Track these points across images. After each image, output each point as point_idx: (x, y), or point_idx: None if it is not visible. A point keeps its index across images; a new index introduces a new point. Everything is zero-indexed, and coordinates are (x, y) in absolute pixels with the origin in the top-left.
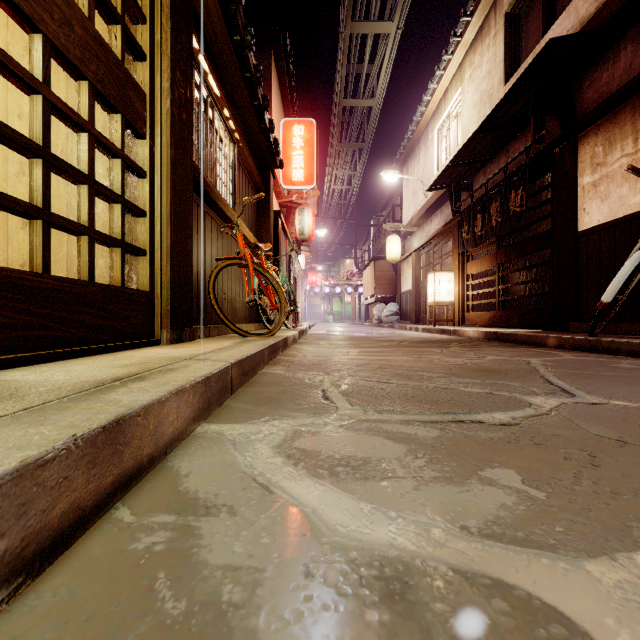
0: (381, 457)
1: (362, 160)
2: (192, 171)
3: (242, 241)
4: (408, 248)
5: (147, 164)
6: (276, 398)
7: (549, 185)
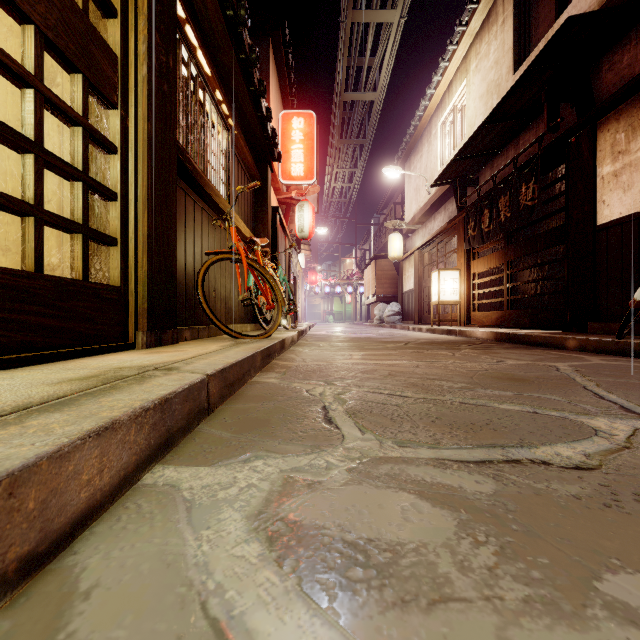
0: (420, 542)
1: (363, 157)
2: (176, 152)
3: (235, 234)
4: (410, 246)
5: (118, 138)
6: (264, 420)
7: (563, 177)
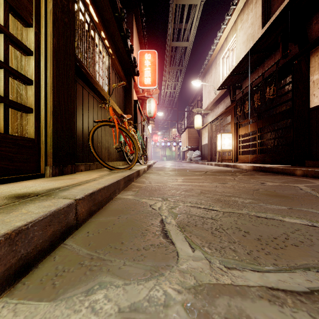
0: None
1: (181, 76)
2: (74, 60)
3: (112, 111)
4: (205, 122)
5: (33, 45)
6: (117, 234)
7: (290, 82)
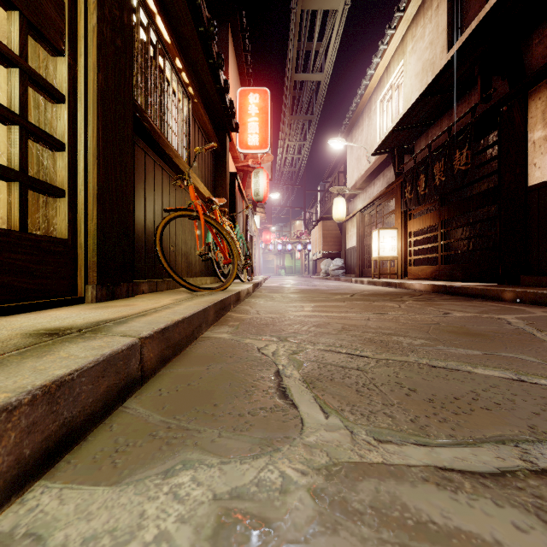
0: None
1: (311, 131)
2: (131, 108)
3: (193, 193)
4: (352, 209)
5: (65, 86)
6: (207, 392)
7: (495, 143)
